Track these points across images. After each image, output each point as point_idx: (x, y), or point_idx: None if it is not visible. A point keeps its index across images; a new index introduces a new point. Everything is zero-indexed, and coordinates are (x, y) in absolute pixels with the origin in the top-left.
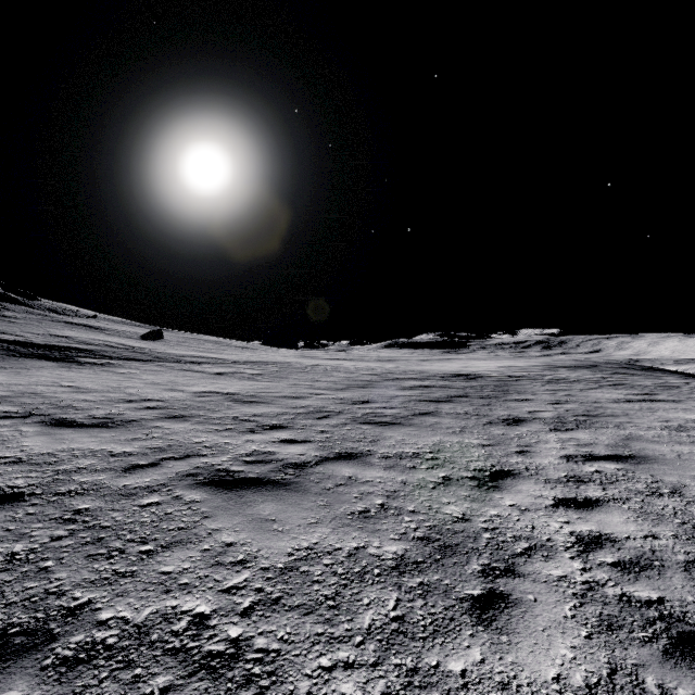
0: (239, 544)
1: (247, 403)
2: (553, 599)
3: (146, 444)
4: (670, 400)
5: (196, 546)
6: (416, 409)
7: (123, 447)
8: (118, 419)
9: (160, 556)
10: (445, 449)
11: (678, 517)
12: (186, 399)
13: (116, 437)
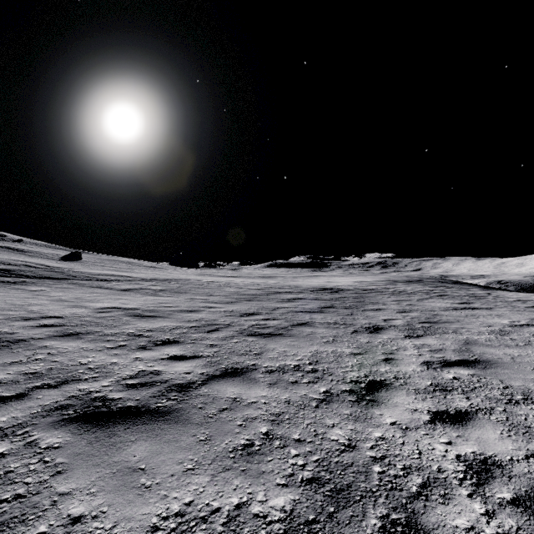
0: (89, 518)
1: (145, 318)
2: None
3: (23, 369)
4: (484, 307)
5: (27, 530)
6: (294, 320)
7: None
8: (6, 339)
9: None
10: (322, 359)
11: None
12: (86, 315)
13: None
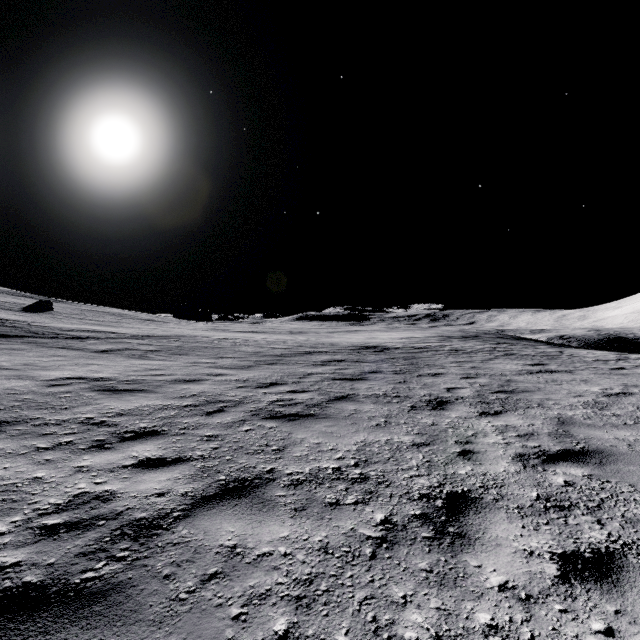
0: None
1: (118, 393)
2: None
3: None
4: (563, 370)
5: None
6: (331, 392)
7: None
8: None
9: None
10: (374, 456)
11: None
12: (28, 390)
13: None
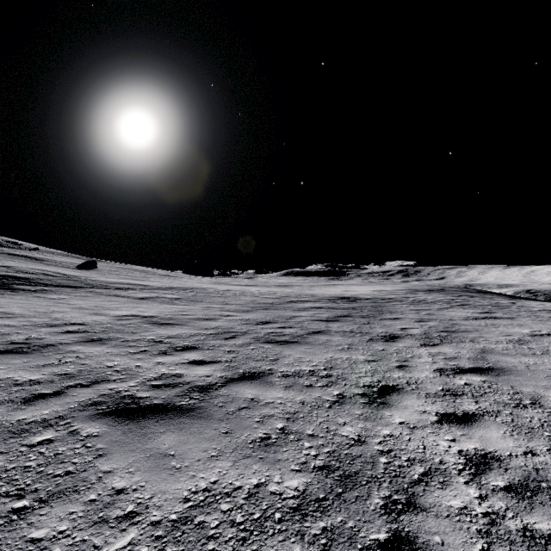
0: (131, 490)
1: (163, 325)
2: (460, 541)
3: (56, 370)
4: (506, 317)
5: (80, 497)
6: (310, 329)
7: (30, 375)
8: (36, 344)
9: (34, 515)
10: (337, 365)
11: (546, 429)
12: (107, 322)
13: (27, 363)
